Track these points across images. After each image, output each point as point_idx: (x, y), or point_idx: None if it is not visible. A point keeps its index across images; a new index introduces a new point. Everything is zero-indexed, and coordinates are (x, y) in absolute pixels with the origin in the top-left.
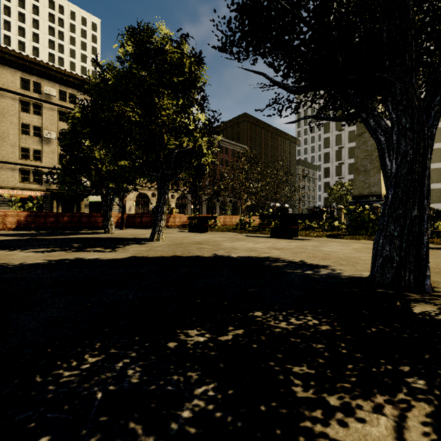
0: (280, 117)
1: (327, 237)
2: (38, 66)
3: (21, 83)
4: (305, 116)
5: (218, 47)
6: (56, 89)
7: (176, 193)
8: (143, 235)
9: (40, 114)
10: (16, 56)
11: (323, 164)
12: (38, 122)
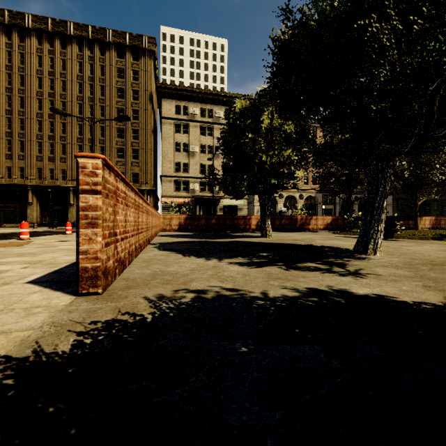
0: None
1: None
2: (186, 92)
3: (175, 110)
4: None
5: None
6: (198, 108)
7: (304, 193)
8: (312, 241)
9: (188, 132)
10: (172, 89)
11: None
12: (186, 139)
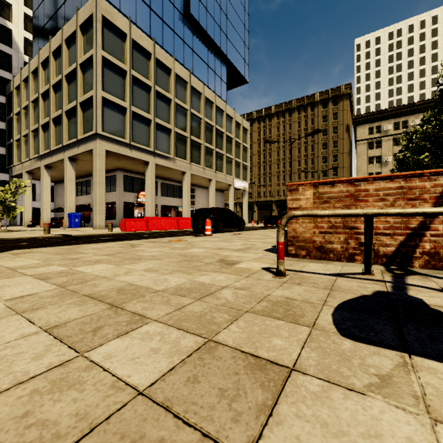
0: None
1: None
2: (378, 114)
3: (368, 131)
4: None
5: None
6: (391, 124)
7: None
8: None
9: (380, 146)
10: (365, 116)
11: None
12: (379, 153)
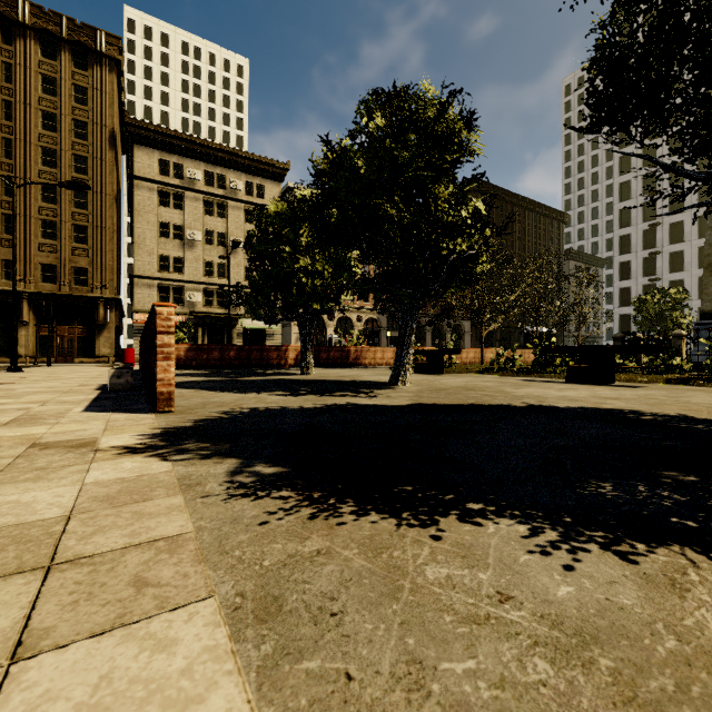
0: (653, 209)
1: (670, 383)
2: (179, 141)
3: (158, 167)
4: (693, 205)
5: (580, 128)
6: (202, 171)
7: (363, 314)
8: (359, 377)
9: (182, 207)
10: (153, 131)
11: (618, 256)
12: (180, 218)
